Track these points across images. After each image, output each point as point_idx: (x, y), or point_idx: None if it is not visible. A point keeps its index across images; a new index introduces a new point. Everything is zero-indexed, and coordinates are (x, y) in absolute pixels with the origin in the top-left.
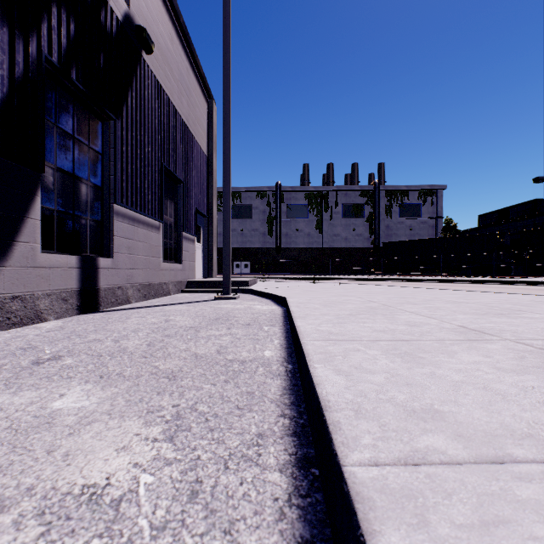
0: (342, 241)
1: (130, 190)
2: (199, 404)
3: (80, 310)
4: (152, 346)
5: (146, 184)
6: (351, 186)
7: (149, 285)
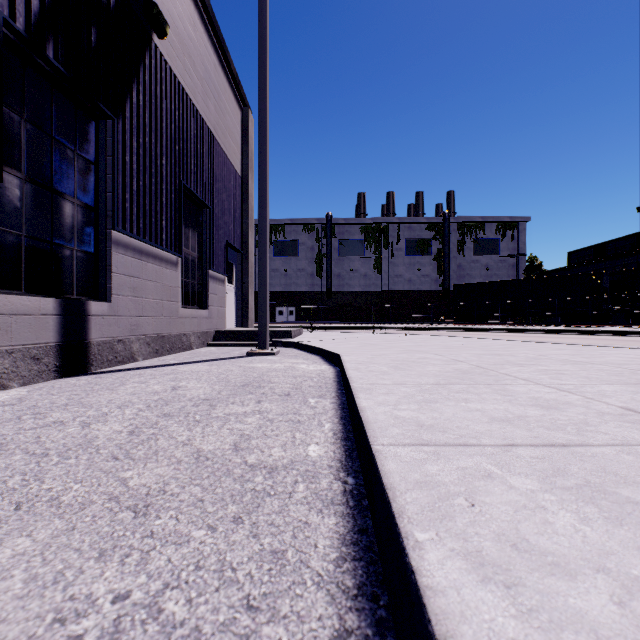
0: (406, 284)
1: (135, 213)
2: (170, 591)
3: (60, 372)
4: (136, 435)
5: (159, 206)
6: (416, 218)
7: (162, 337)
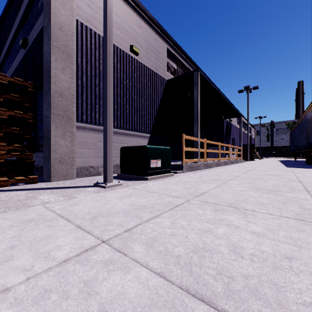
0: None
1: None
2: None
3: None
4: None
5: None
6: None
7: None
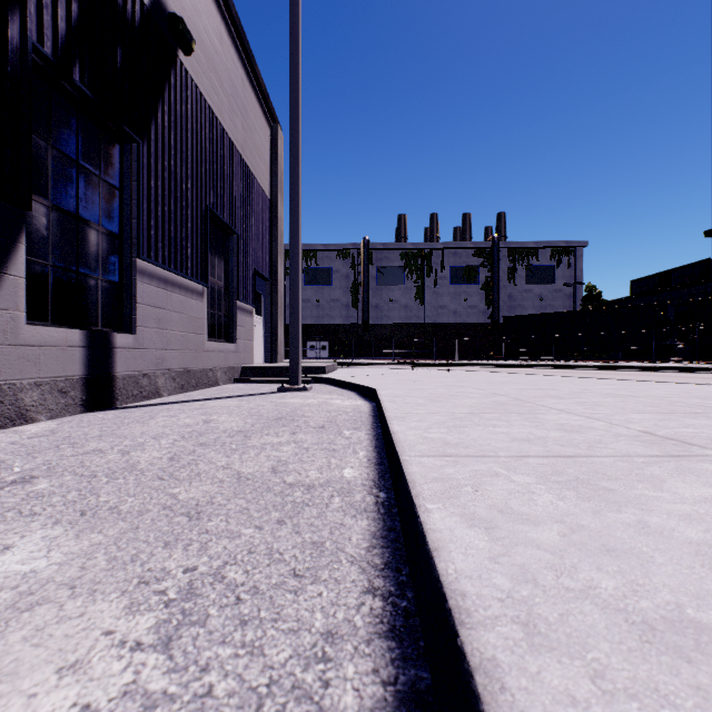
0: (451, 315)
1: (161, 241)
2: (229, 566)
3: (86, 407)
4: (176, 460)
5: (184, 233)
6: (462, 243)
7: (188, 371)
